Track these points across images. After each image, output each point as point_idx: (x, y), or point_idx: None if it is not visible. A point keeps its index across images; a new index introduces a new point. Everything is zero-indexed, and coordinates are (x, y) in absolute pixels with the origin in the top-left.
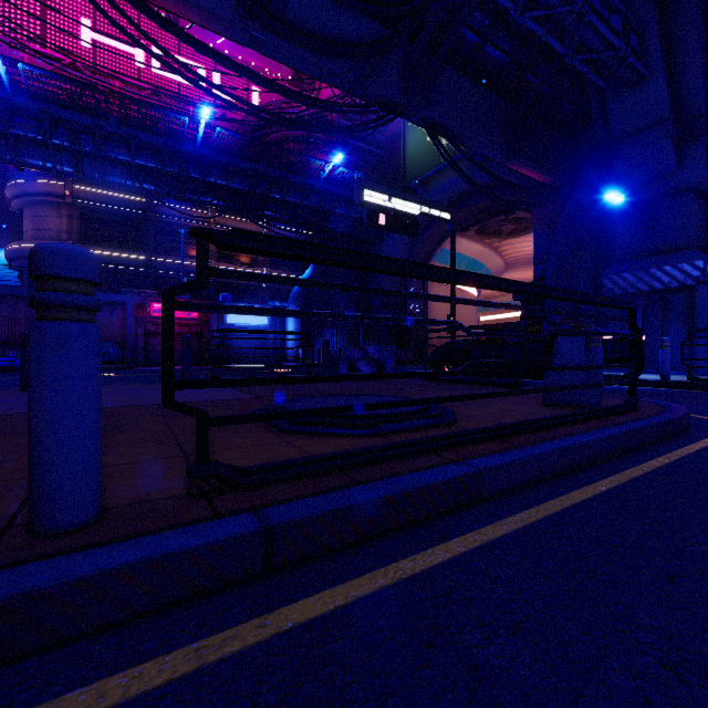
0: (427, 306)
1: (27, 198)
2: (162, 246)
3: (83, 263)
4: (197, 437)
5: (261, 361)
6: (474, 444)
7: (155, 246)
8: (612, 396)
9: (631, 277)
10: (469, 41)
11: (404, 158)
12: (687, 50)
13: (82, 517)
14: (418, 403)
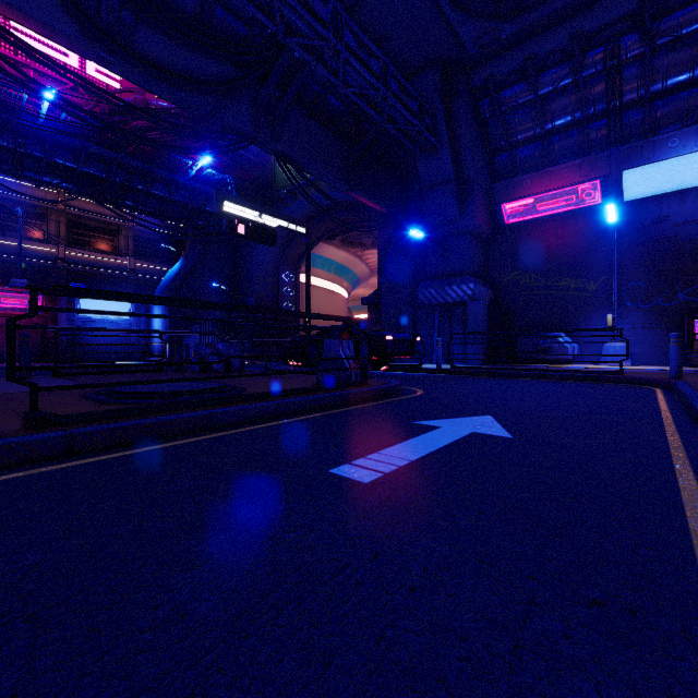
0: (299, 305)
1: None
2: None
3: None
4: (30, 398)
5: (123, 356)
6: (229, 403)
7: None
8: (374, 378)
9: (434, 292)
10: (313, 91)
11: (274, 168)
12: (462, 134)
13: None
14: (188, 380)
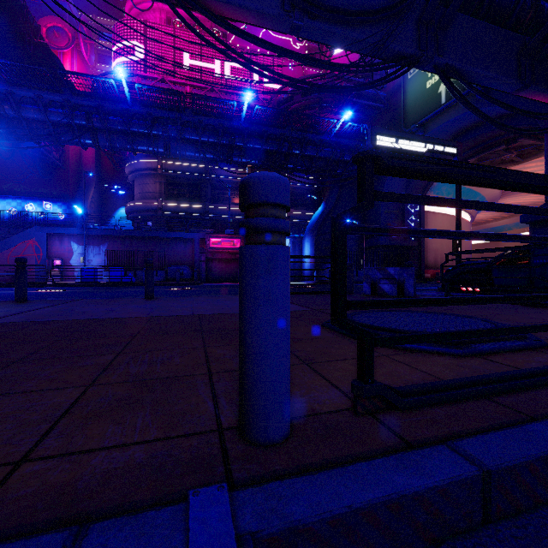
0: None
1: (136, 173)
2: (215, 197)
3: (285, 190)
4: (358, 356)
5: None
6: None
7: (211, 198)
8: None
9: None
10: None
11: (403, 107)
12: None
13: (284, 429)
14: None
